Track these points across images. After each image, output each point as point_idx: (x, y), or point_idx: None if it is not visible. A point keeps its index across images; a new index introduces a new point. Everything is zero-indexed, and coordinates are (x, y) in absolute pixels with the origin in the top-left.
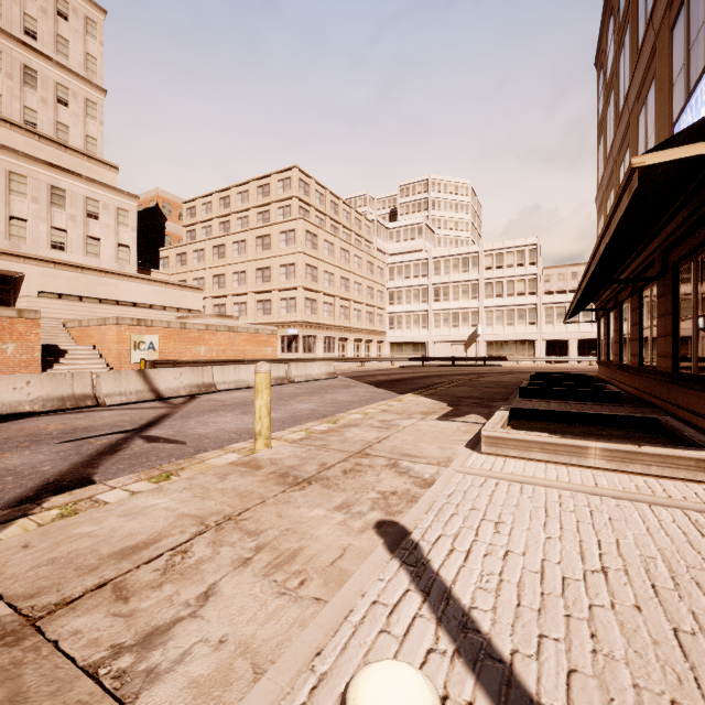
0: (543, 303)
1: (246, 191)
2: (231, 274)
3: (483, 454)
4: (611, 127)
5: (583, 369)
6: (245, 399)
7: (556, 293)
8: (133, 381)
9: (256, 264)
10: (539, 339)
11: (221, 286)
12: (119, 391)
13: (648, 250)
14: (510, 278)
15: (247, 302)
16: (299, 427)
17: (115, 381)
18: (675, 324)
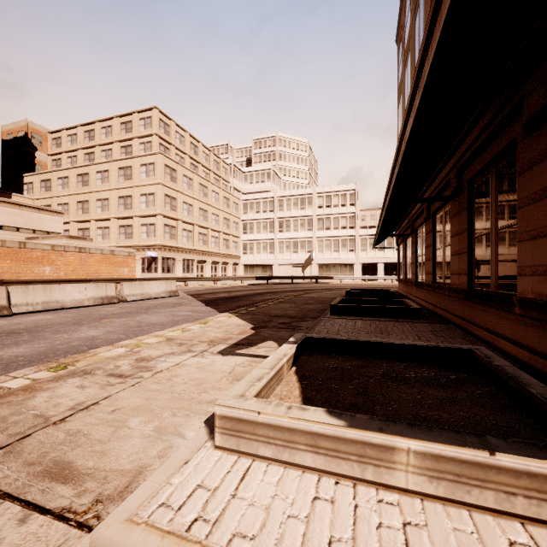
0: (360, 235)
1: (110, 126)
2: (95, 201)
3: (217, 449)
4: (409, 83)
5: (387, 285)
6: (30, 324)
7: (369, 228)
8: None
9: (118, 193)
10: (356, 263)
11: (85, 212)
12: None
13: (442, 174)
14: (336, 215)
15: (110, 227)
16: None
17: None
18: (471, 241)
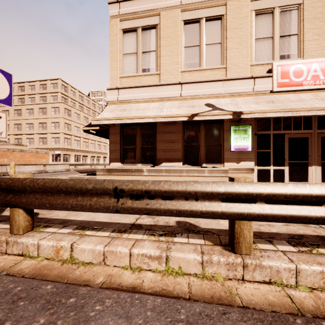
0: None
1: (33, 85)
2: (25, 124)
3: None
4: None
5: None
6: None
7: None
8: None
9: (39, 121)
10: None
11: (19, 129)
12: None
13: None
14: None
15: (34, 138)
16: None
17: None
18: None
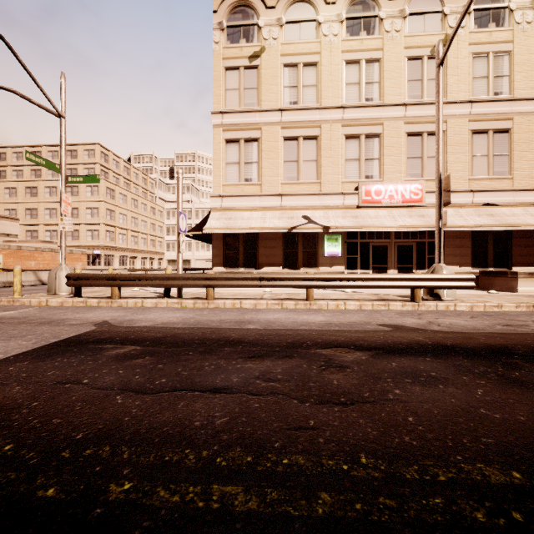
0: None
1: (56, 151)
2: (44, 209)
3: None
4: None
5: None
6: None
7: None
8: (32, 276)
9: None
10: None
11: (34, 217)
12: (27, 280)
13: None
14: None
15: (58, 230)
16: None
17: (25, 276)
18: None
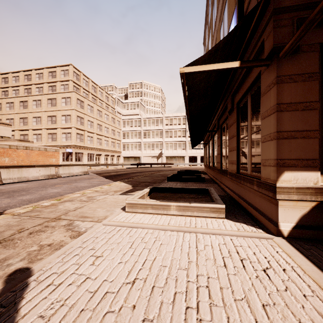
0: (188, 141)
1: (41, 73)
2: (32, 118)
3: (126, 212)
4: None
5: (201, 168)
6: (19, 188)
7: None
8: None
9: (47, 113)
10: (186, 156)
11: (25, 124)
12: None
13: (214, 119)
14: (175, 129)
15: (42, 134)
16: (31, 204)
17: None
18: (221, 149)
